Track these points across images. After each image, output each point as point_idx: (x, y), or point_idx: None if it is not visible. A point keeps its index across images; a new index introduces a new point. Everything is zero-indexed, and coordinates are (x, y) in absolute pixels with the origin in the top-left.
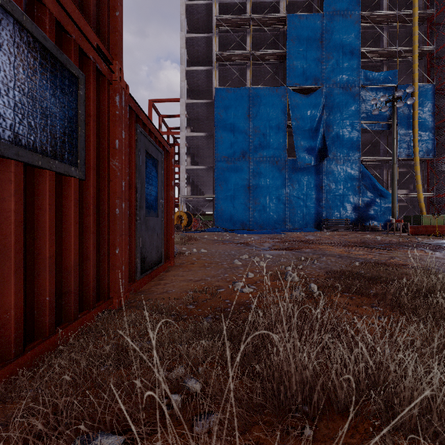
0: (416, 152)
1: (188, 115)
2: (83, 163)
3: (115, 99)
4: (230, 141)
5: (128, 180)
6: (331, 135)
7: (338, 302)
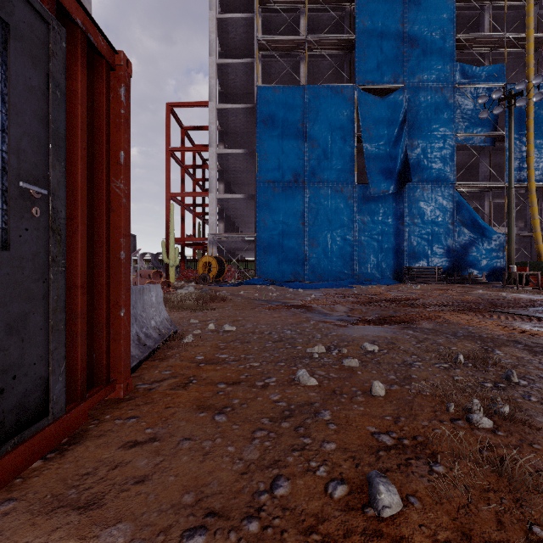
0: (531, 176)
1: (220, 126)
2: None
3: None
4: (278, 159)
5: None
6: (415, 152)
7: None
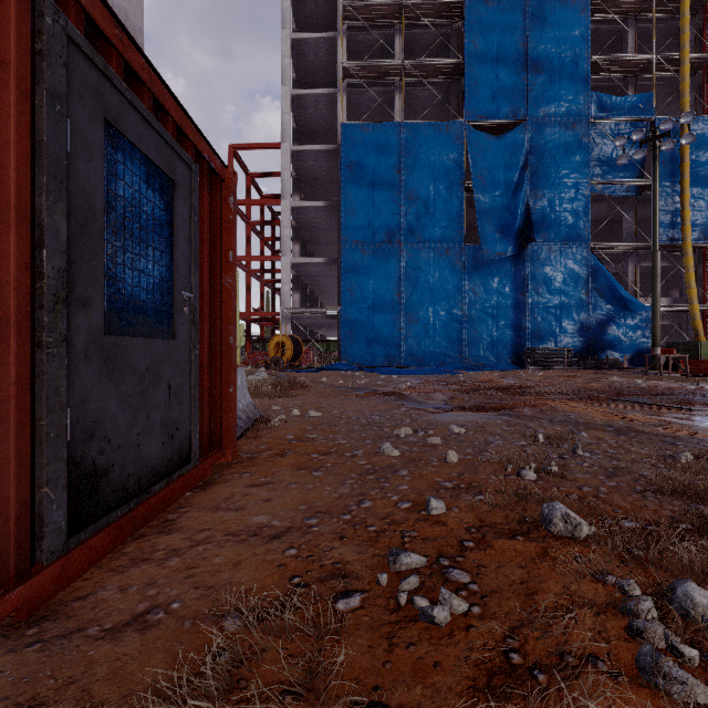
0: (686, 233)
1: (295, 172)
2: None
3: None
4: (367, 215)
5: None
6: (540, 204)
7: None
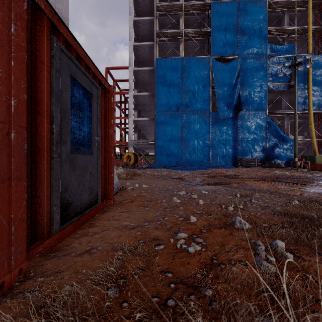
0: (310, 107)
1: (135, 79)
2: None
3: None
4: (167, 98)
5: (25, 99)
6: (244, 94)
7: None
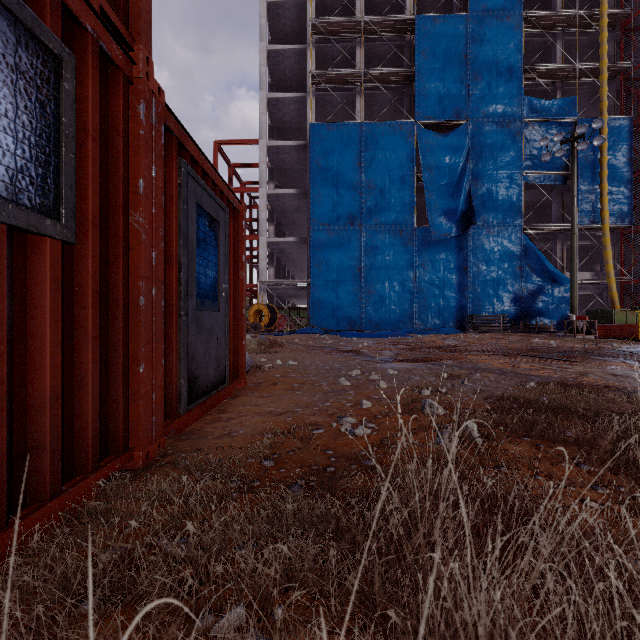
0: (604, 217)
1: (270, 163)
2: (72, 213)
3: (138, 108)
4: (332, 201)
5: (162, 249)
6: (480, 192)
7: (520, 457)
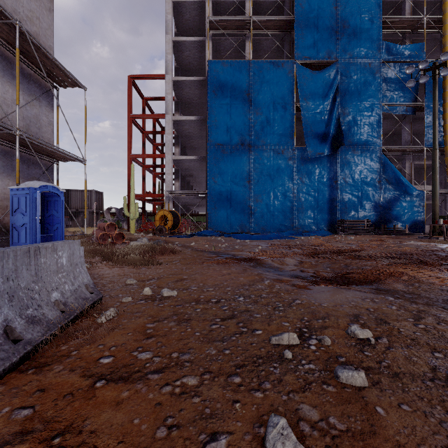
0: (447, 140)
1: (176, 97)
2: None
3: None
4: (226, 125)
5: None
6: (347, 119)
7: None
